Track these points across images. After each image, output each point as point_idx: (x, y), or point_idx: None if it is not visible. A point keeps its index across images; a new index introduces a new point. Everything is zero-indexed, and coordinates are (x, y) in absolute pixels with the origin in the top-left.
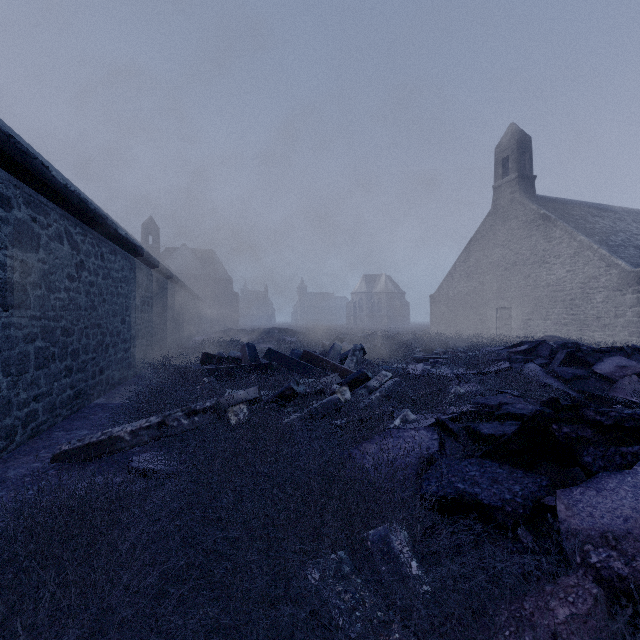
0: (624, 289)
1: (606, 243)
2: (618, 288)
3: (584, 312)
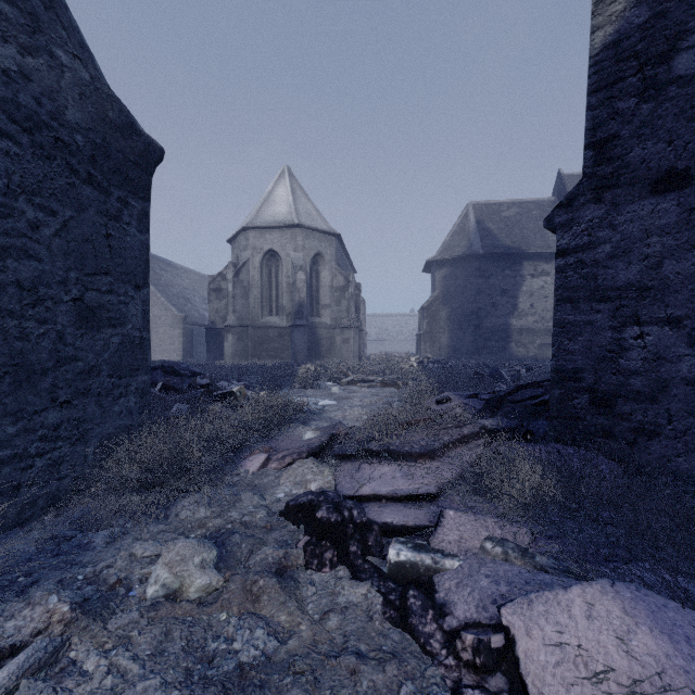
0: (175, 326)
1: (167, 293)
2: (172, 325)
3: (152, 341)
